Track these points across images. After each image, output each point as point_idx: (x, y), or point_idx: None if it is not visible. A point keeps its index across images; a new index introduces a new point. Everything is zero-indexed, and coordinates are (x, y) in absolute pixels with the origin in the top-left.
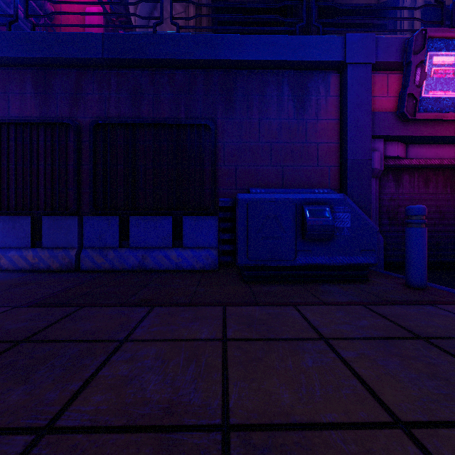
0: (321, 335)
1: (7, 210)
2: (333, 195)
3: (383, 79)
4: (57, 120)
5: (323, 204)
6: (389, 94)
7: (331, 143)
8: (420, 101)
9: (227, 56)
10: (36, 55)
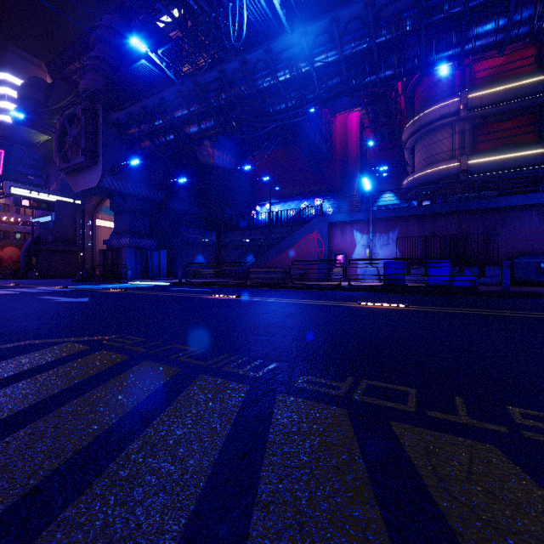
0: (540, 288)
1: (415, 265)
2: None
3: None
4: (434, 235)
5: None
6: None
7: None
8: None
9: (504, 205)
10: (422, 213)
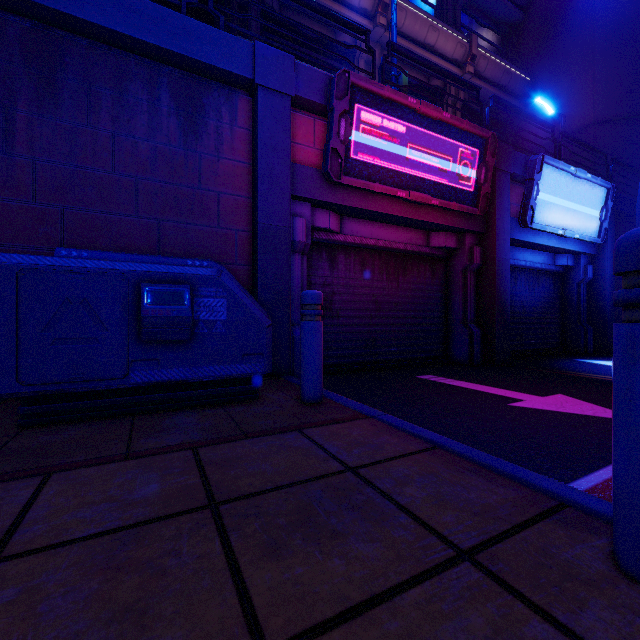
0: (1, 550)
1: None
2: (201, 269)
3: (309, 123)
4: None
5: (182, 283)
6: (317, 146)
7: (240, 197)
8: (347, 162)
9: None
10: None
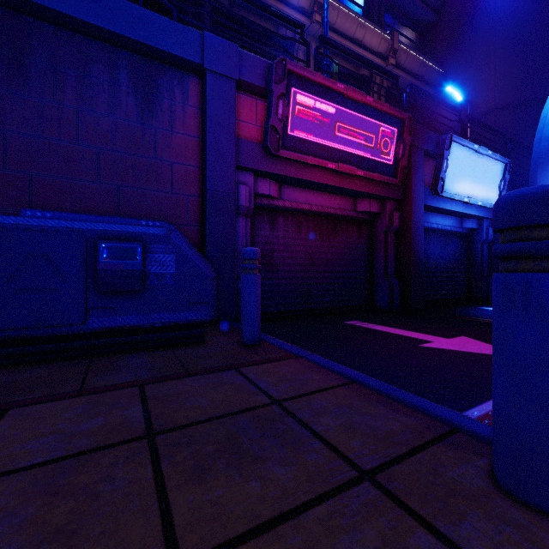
0: None
1: None
2: (153, 228)
3: (252, 103)
4: None
5: (135, 240)
6: (259, 123)
7: (191, 167)
8: (284, 137)
9: None
10: None
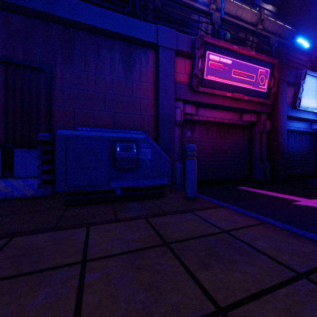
0: (85, 257)
1: None
2: (140, 135)
3: (182, 62)
4: None
5: (131, 141)
6: (186, 73)
7: (150, 100)
8: (201, 80)
9: (64, 14)
10: None
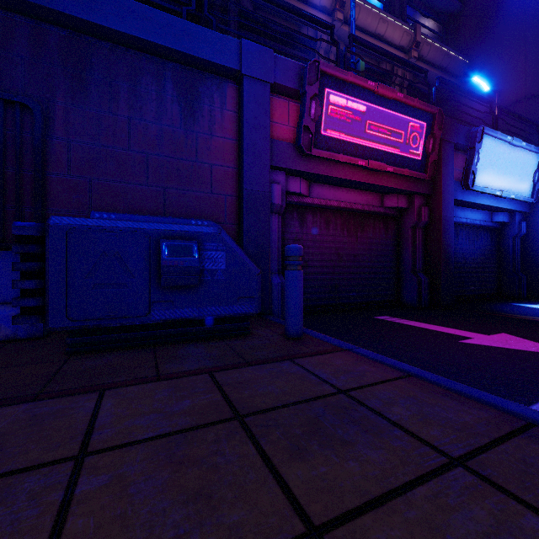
0: (86, 447)
1: None
2: (205, 227)
3: (284, 105)
4: None
5: (190, 239)
6: (291, 124)
7: (228, 168)
8: (316, 136)
9: (70, 9)
10: None
